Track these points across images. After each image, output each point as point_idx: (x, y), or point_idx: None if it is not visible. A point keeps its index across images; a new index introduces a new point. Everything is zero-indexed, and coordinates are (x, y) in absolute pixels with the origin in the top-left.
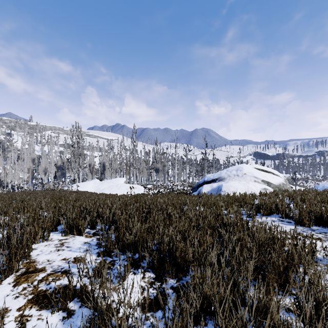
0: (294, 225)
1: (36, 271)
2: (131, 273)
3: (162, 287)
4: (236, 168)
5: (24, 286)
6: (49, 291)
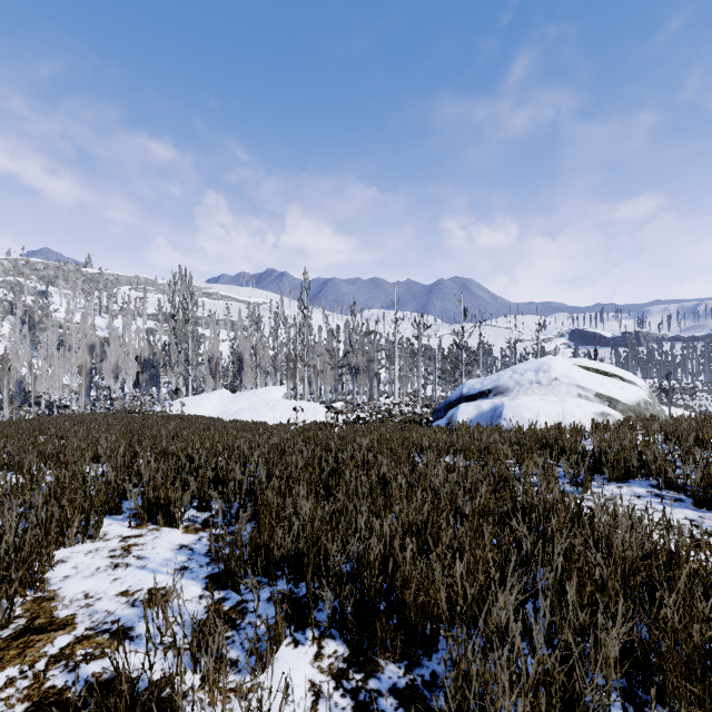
0: (692, 509)
1: (51, 629)
2: (288, 641)
3: (367, 689)
4: (535, 366)
5: (11, 674)
6: (72, 692)
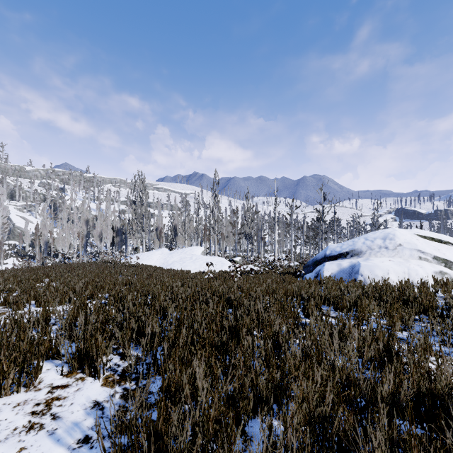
0: None
1: None
2: None
3: None
4: (382, 235)
5: None
6: None
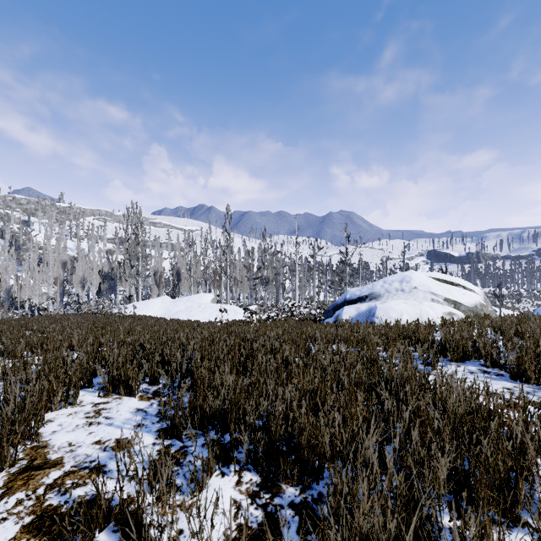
0: (509, 381)
1: (46, 467)
2: (217, 473)
3: (273, 504)
4: (400, 278)
5: (20, 497)
6: (64, 508)
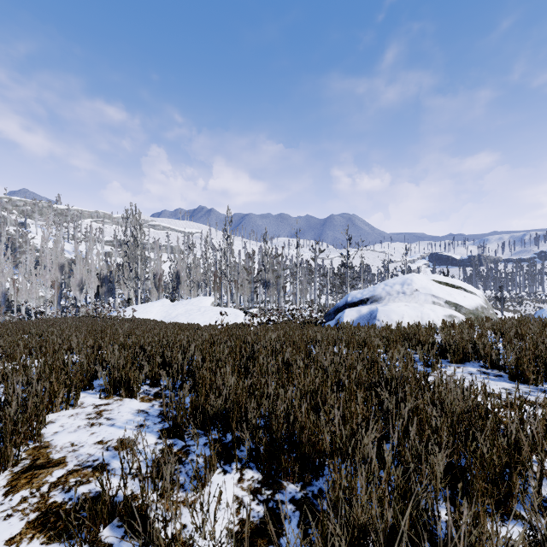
0: (508, 382)
1: (49, 466)
2: (219, 471)
3: (274, 500)
4: (401, 280)
5: (24, 494)
6: (69, 505)
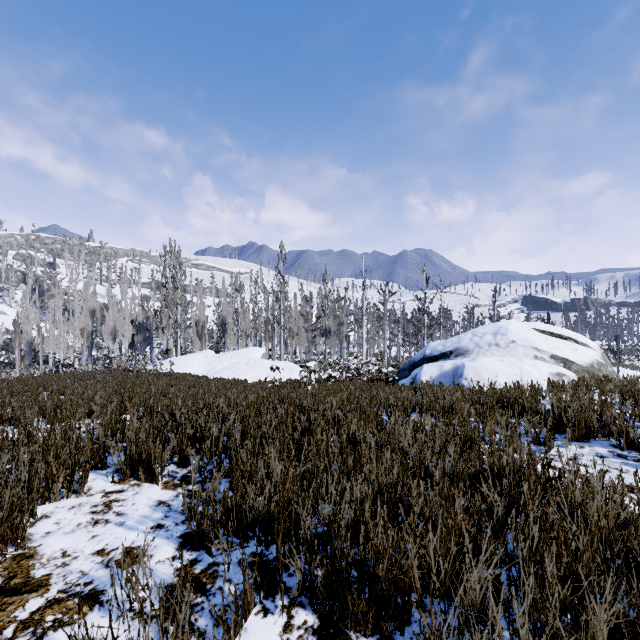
0: None
1: (25, 590)
2: (257, 609)
3: None
4: (493, 329)
5: None
6: None
